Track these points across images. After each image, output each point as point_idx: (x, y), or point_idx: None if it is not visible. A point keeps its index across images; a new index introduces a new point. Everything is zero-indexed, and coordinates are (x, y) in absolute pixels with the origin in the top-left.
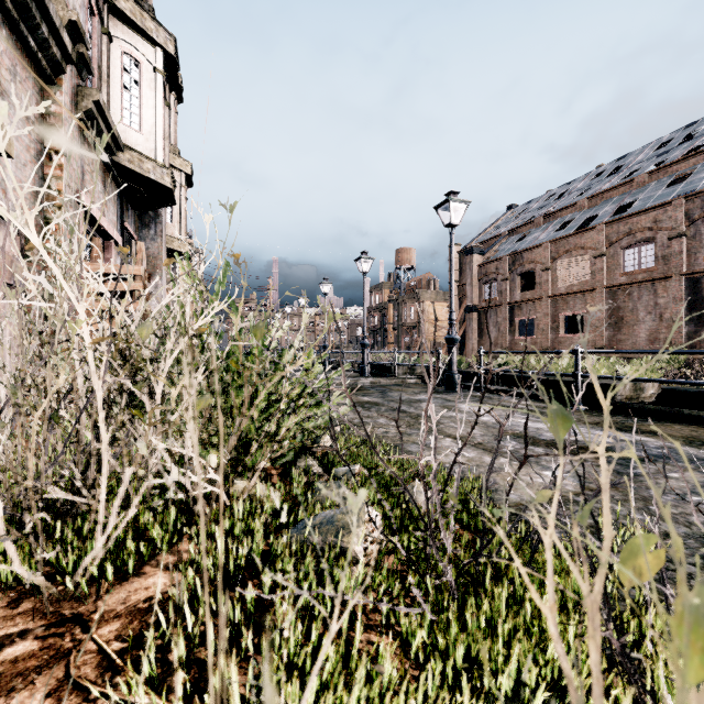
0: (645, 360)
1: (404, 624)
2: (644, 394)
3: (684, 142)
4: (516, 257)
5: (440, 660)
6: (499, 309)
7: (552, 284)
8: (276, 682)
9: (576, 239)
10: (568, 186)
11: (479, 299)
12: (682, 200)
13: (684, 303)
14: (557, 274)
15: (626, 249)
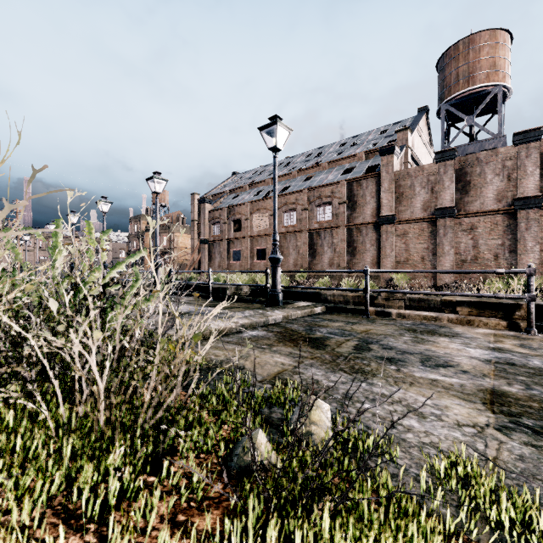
0: (282, 276)
1: None
2: (242, 291)
3: (316, 157)
4: (231, 209)
5: None
6: (222, 243)
7: (251, 229)
8: None
9: (262, 203)
10: (266, 167)
11: (209, 235)
12: (307, 190)
13: (307, 245)
14: (253, 223)
15: (285, 212)
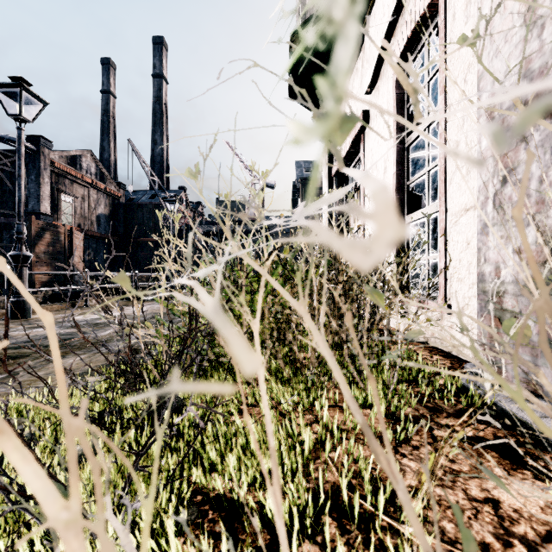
0: None
1: (164, 542)
2: None
3: None
4: None
5: (174, 498)
6: None
7: None
8: (302, 526)
9: None
10: None
11: None
12: None
13: None
14: None
15: None
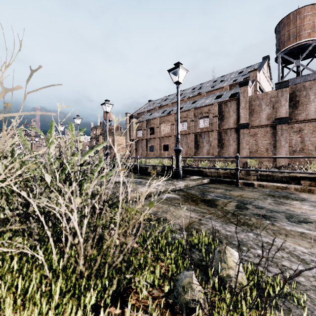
0: None
1: None
2: (157, 169)
3: (198, 89)
4: (148, 121)
5: None
6: (143, 141)
7: (159, 133)
8: None
9: (166, 117)
10: (168, 96)
11: (135, 136)
12: (193, 109)
13: (194, 142)
14: (161, 129)
15: (180, 123)
